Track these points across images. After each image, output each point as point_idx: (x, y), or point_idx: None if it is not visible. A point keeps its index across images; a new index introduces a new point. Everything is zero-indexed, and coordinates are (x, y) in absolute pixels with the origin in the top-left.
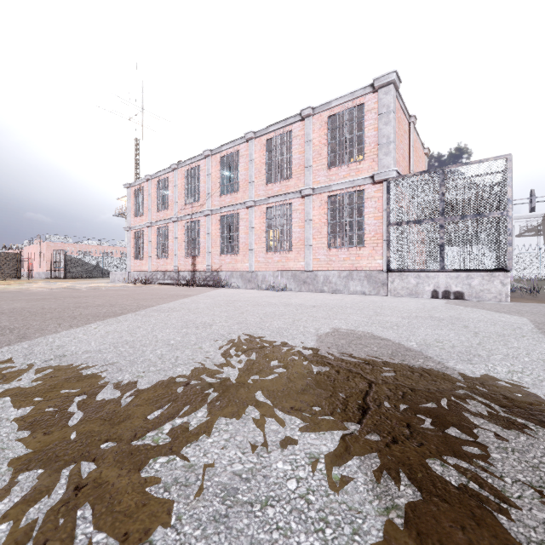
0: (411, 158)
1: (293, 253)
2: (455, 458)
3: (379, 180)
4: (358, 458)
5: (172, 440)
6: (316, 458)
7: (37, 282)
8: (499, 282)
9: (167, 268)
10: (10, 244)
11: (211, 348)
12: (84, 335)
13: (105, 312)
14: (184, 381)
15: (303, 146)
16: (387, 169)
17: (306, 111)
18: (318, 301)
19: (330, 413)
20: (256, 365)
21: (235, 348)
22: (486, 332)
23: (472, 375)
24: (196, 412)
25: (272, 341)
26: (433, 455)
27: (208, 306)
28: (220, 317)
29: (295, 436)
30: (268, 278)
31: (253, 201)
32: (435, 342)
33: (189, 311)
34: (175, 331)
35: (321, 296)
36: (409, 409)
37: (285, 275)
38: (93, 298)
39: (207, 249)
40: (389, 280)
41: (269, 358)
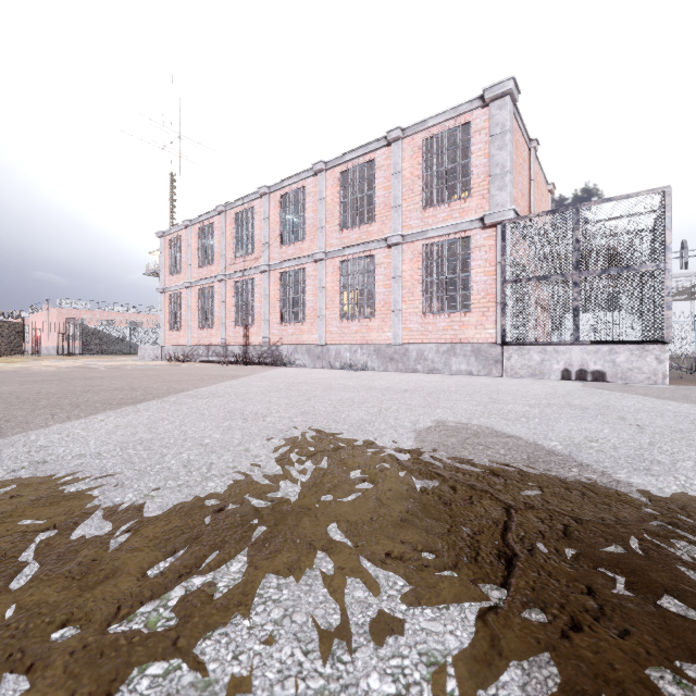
0: (532, 196)
1: (376, 320)
2: (695, 665)
3: (491, 223)
4: (517, 665)
5: (180, 623)
6: (440, 665)
7: (44, 359)
8: (654, 358)
9: (211, 341)
10: (10, 311)
11: (262, 451)
12: (83, 431)
13: (121, 399)
14: (216, 506)
15: (390, 180)
16: (502, 209)
17: (394, 134)
18: (410, 383)
19: (453, 565)
20: (329, 478)
21: (297, 451)
22: (654, 426)
23: (660, 494)
24: (229, 563)
25: (352, 439)
26: (655, 658)
27: (262, 391)
28: (278, 405)
29: (398, 613)
30: (344, 353)
31: (323, 252)
32: (587, 441)
33: (236, 396)
34: (214, 425)
35: (414, 377)
36: (582, 557)
37: (366, 350)
38: (110, 380)
39: (263, 317)
40: (504, 356)
41: (347, 465)
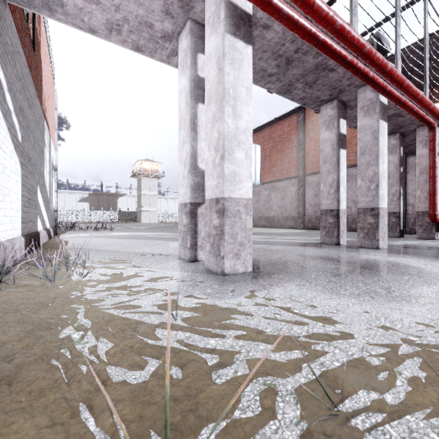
0: None
1: None
2: None
3: None
4: None
5: None
6: None
7: None
8: None
9: None
10: None
11: None
12: None
13: None
14: None
15: None
16: None
17: None
18: None
19: None
20: None
21: None
22: None
23: None
24: None
25: None
26: None
27: None
28: None
29: None
30: None
31: None
32: None
33: None
34: None
35: None
36: None
37: None
38: None
39: None
40: None
41: None
